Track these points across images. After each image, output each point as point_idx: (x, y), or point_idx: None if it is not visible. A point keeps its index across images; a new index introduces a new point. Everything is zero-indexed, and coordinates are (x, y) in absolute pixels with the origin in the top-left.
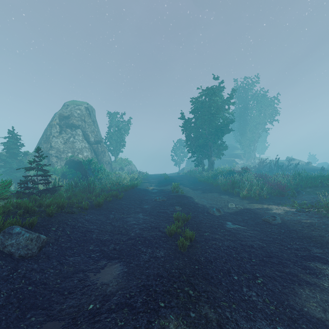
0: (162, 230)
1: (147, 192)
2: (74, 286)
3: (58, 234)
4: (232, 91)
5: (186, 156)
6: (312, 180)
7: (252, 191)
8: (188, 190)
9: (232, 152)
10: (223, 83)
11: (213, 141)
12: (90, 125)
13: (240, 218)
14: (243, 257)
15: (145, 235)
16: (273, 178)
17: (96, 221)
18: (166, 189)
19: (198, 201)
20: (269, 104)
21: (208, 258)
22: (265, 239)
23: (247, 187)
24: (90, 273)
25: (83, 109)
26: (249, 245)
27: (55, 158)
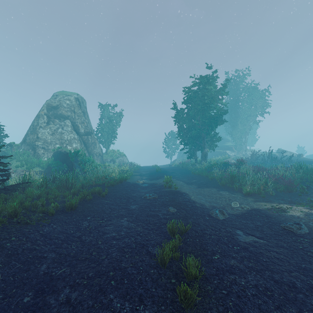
0: (151, 250)
1: (137, 186)
2: None
3: None
4: (226, 81)
5: (177, 148)
6: None
7: (255, 186)
8: (182, 184)
9: (223, 144)
10: (216, 72)
11: (206, 132)
12: (80, 116)
13: (251, 224)
14: None
15: (124, 264)
16: (274, 171)
17: (58, 236)
18: (158, 184)
19: (194, 198)
20: (260, 96)
21: None
22: (304, 266)
23: (250, 182)
24: None
25: (73, 100)
26: (288, 284)
27: (41, 150)
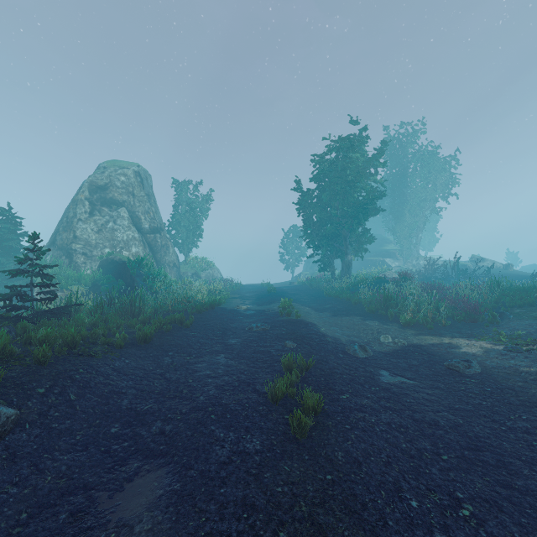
0: (260, 388)
1: (237, 314)
2: (57, 530)
3: (49, 401)
4: (382, 144)
5: (304, 254)
6: (521, 294)
7: (420, 313)
8: (308, 311)
9: (380, 247)
10: (366, 129)
11: (350, 228)
12: (142, 201)
13: (403, 363)
14: (422, 450)
15: (225, 401)
16: (455, 291)
17: (135, 372)
18: (270, 310)
19: (325, 330)
20: (441, 167)
21: (352, 453)
22: (458, 407)
23: (412, 306)
24: (101, 492)
25: (131, 175)
26: (429, 422)
27: (82, 257)
